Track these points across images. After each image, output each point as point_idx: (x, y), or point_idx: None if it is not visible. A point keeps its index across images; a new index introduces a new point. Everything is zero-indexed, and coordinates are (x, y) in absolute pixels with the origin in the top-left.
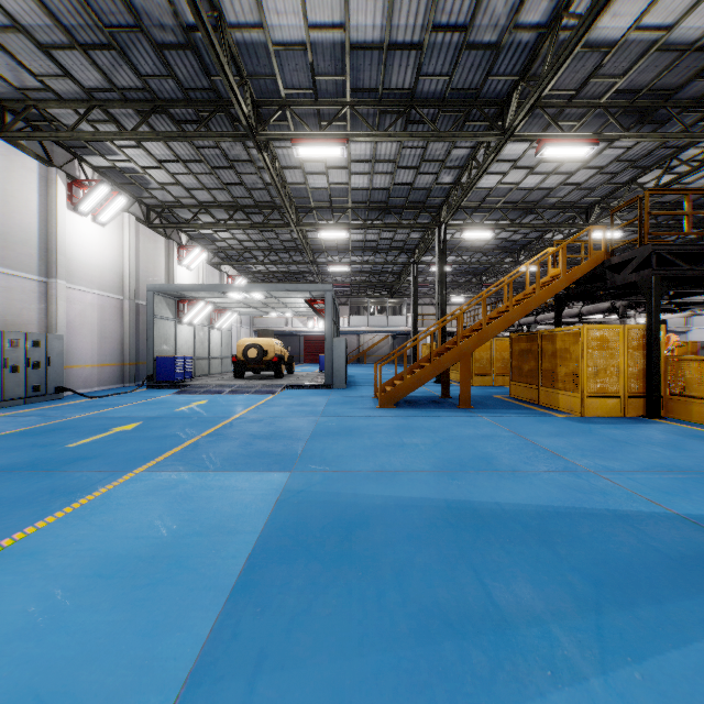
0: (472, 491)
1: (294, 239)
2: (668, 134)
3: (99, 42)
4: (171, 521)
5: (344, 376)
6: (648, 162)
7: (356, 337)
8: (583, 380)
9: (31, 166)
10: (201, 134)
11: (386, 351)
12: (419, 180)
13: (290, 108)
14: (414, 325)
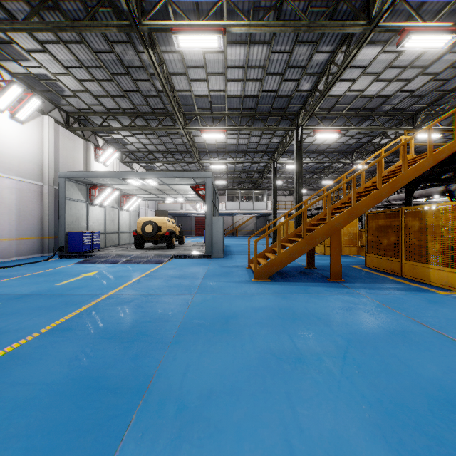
0: None
1: (184, 143)
2: None
3: None
4: None
5: (222, 248)
6: None
7: (231, 217)
8: None
9: None
10: (88, 25)
11: (252, 227)
12: (283, 88)
13: (171, 0)
14: (274, 207)
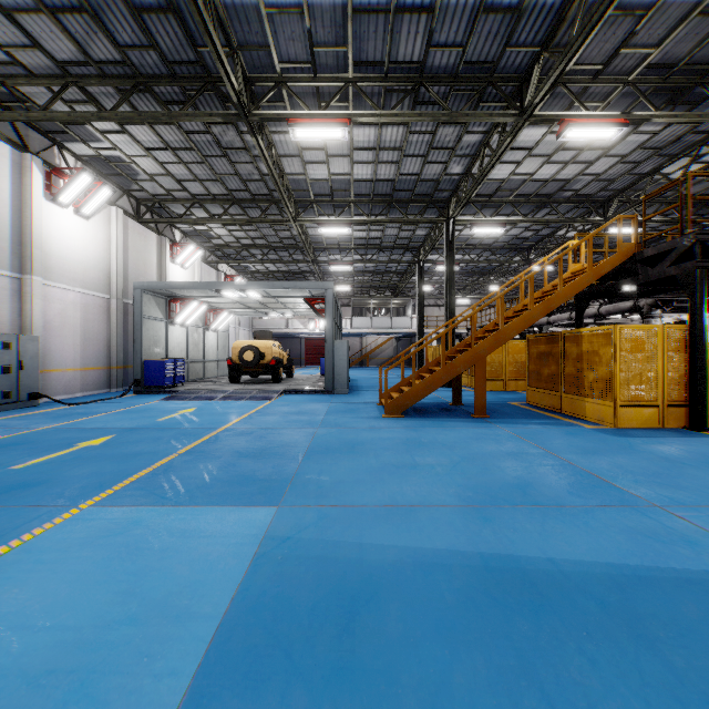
0: (513, 538)
1: (293, 236)
2: (704, 114)
3: (69, 4)
4: (99, 595)
5: (346, 381)
6: (674, 149)
7: (359, 339)
8: (616, 386)
9: (2, 151)
10: (188, 114)
11: (390, 354)
12: (427, 171)
13: (287, 85)
14: (419, 326)
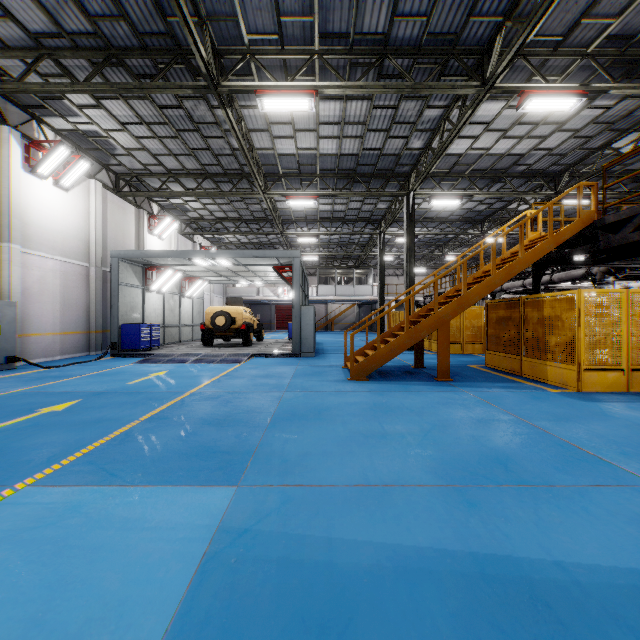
0: (506, 531)
1: (263, 209)
2: None
3: None
4: None
5: (313, 344)
6: (625, 124)
7: (324, 305)
8: (580, 350)
9: None
10: (159, 85)
11: (352, 319)
12: (389, 146)
13: (255, 57)
14: (380, 293)
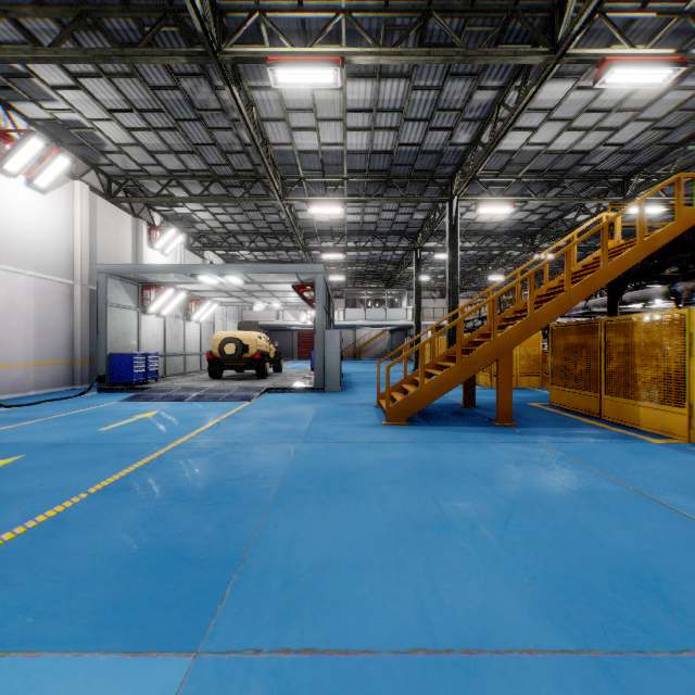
0: None
1: (282, 220)
2: None
3: None
4: None
5: (339, 377)
6: None
7: (352, 331)
8: (690, 388)
9: None
10: (144, 52)
11: (383, 346)
12: (429, 140)
13: (265, 16)
14: (416, 317)
